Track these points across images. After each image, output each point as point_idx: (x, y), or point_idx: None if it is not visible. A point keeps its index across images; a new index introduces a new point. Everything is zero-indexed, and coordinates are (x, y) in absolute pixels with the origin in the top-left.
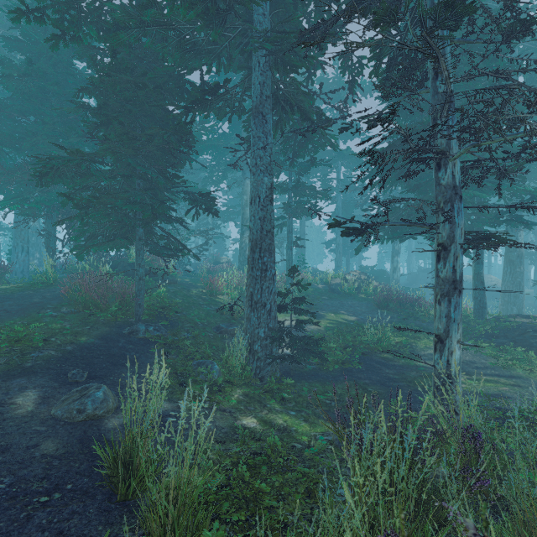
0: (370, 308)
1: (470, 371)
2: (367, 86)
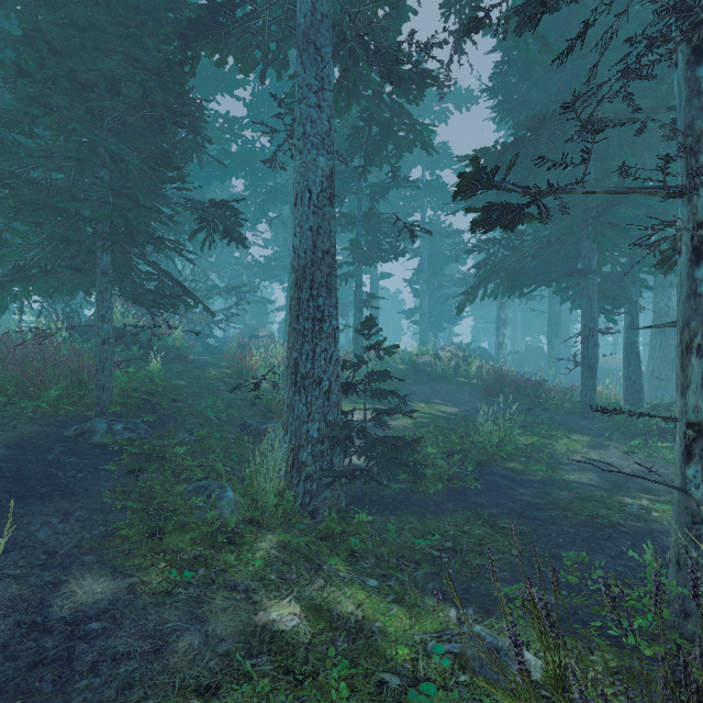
0: (475, 395)
1: (650, 488)
2: (462, 96)
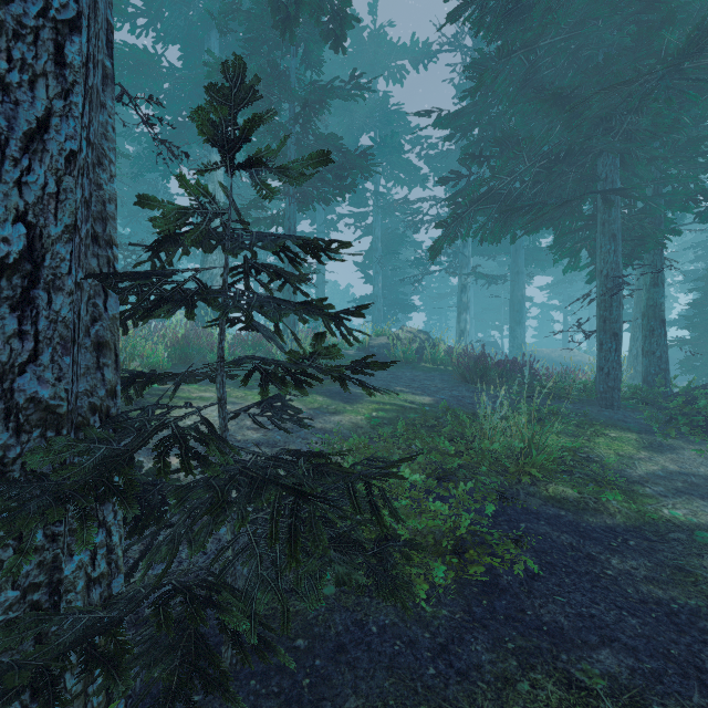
0: (450, 382)
1: None
2: (420, 51)
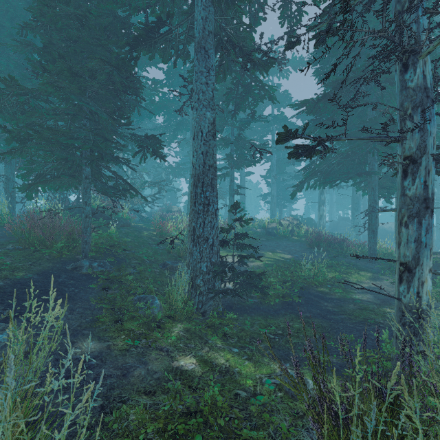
0: (303, 248)
1: None
2: (297, 61)
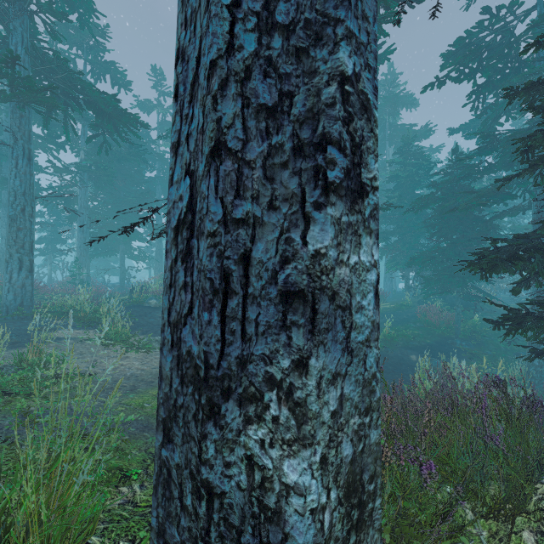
0: None
1: None
2: None
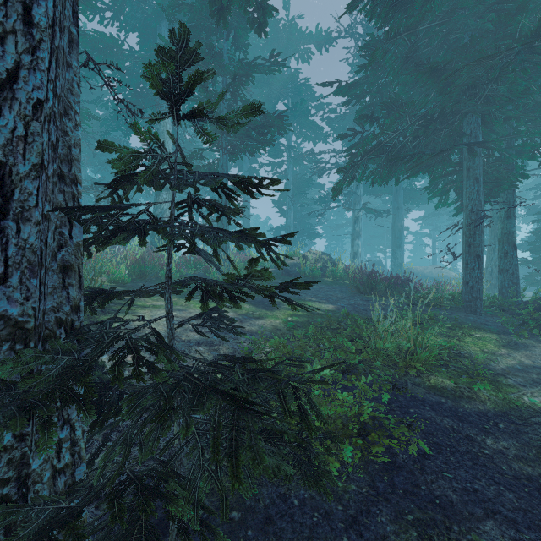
0: (347, 293)
1: None
2: (322, 37)
